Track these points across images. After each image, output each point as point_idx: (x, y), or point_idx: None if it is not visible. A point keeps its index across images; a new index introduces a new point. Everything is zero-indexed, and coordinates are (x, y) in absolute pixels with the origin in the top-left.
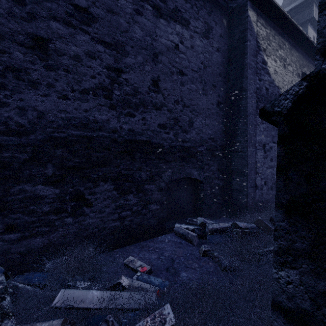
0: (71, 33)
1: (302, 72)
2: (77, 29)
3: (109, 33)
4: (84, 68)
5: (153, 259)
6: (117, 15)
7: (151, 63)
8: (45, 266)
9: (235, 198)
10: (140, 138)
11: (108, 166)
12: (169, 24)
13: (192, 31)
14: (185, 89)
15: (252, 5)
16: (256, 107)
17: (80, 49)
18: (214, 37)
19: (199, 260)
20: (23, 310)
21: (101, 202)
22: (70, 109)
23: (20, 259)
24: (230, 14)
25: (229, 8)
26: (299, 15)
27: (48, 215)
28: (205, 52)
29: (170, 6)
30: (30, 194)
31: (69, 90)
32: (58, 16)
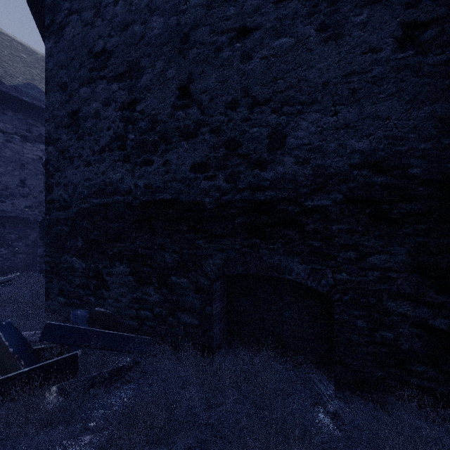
0: None
1: None
2: None
3: None
4: None
5: None
6: None
7: (19, 170)
8: None
9: None
10: (10, 215)
11: None
12: (35, 145)
13: None
14: None
15: None
16: None
17: None
18: None
19: None
20: None
21: None
22: None
23: None
24: None
25: None
26: None
27: None
28: None
29: (36, 134)
30: None
31: None
32: None
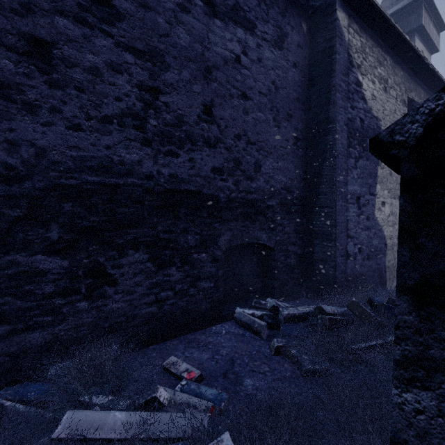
0: (86, 35)
1: (409, 98)
2: (95, 29)
3: (141, 37)
4: (106, 86)
5: (205, 359)
6: (153, 11)
7: (201, 82)
8: (46, 374)
9: (319, 271)
10: (186, 187)
11: (140, 227)
12: (228, 26)
13: (260, 38)
14: (250, 119)
15: (342, 4)
16: (347, 145)
17: (99, 59)
18: (290, 47)
19: (271, 360)
20: (9, 444)
21: (129, 279)
22: (85, 144)
23: (9, 362)
24: (312, 16)
25: (310, 8)
26: (402, 22)
27: (51, 299)
28: (277, 67)
29: (229, 1)
30: (25, 268)
31: (83, 117)
32: (67, 10)
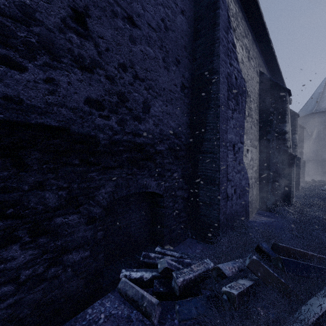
0: None
1: (260, 71)
2: None
3: None
4: None
5: None
6: None
7: None
8: None
9: (203, 213)
10: (40, 120)
11: None
12: None
13: None
14: (138, 50)
15: None
16: (227, 97)
17: None
18: None
19: None
20: None
21: None
22: None
23: None
24: None
25: None
26: None
27: None
28: (166, 6)
29: None
30: None
31: None
32: None
